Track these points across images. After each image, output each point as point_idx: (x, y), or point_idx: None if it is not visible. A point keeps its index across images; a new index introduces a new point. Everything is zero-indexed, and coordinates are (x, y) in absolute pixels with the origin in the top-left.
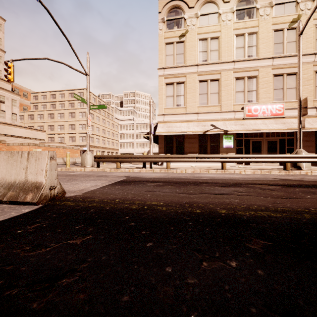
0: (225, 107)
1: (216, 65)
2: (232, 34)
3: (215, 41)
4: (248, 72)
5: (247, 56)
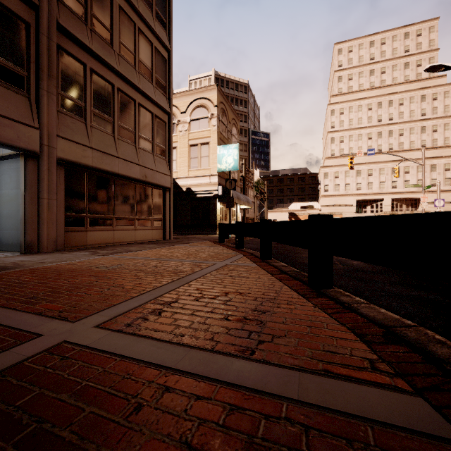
0: None
1: None
2: None
3: None
4: None
5: None
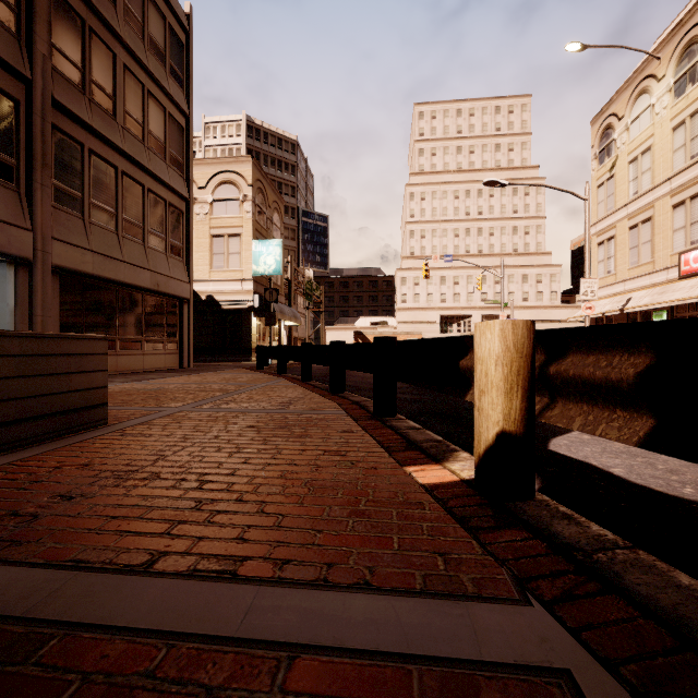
0: (659, 262)
1: (647, 195)
2: (668, 130)
3: (647, 155)
4: (691, 187)
5: (689, 158)
